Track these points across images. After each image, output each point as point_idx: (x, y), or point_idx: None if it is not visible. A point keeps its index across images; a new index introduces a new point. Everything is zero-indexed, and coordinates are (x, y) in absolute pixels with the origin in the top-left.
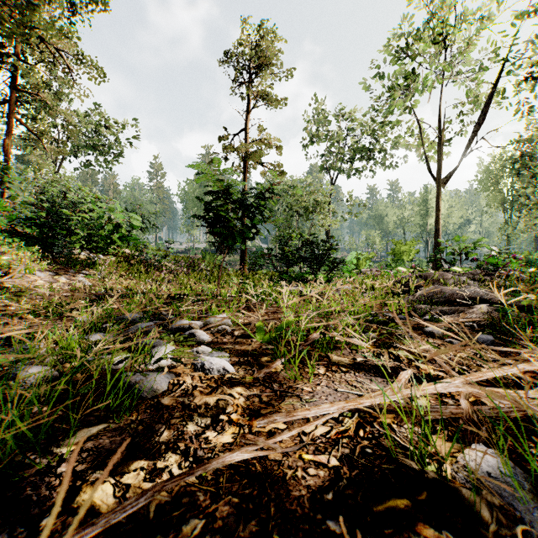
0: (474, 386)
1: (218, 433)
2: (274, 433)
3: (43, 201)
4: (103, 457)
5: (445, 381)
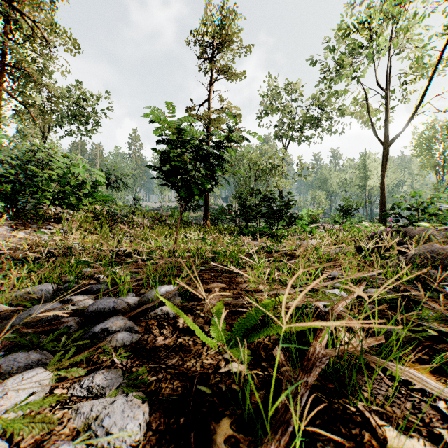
0: None
1: None
2: None
3: (13, 159)
4: None
5: None
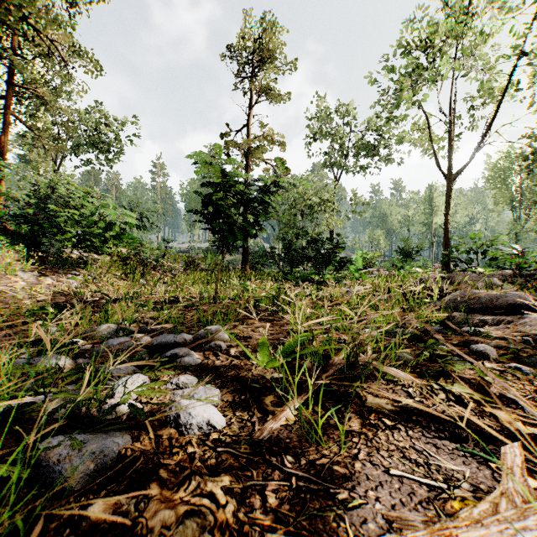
0: None
1: None
2: None
3: (32, 197)
4: None
5: None
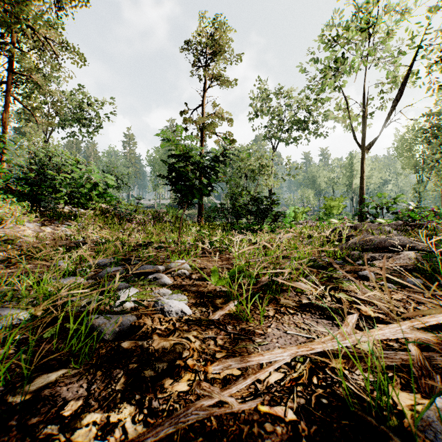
0: (422, 332)
1: (174, 380)
2: (229, 380)
3: (33, 164)
4: (58, 408)
5: (392, 326)
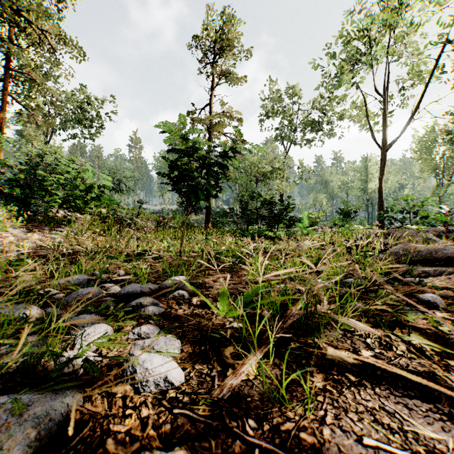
0: None
1: None
2: None
3: (24, 164)
4: None
5: None
